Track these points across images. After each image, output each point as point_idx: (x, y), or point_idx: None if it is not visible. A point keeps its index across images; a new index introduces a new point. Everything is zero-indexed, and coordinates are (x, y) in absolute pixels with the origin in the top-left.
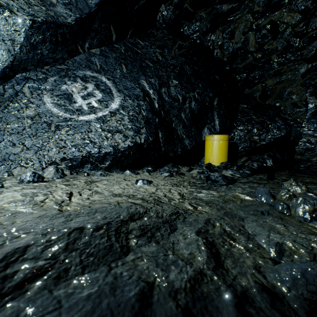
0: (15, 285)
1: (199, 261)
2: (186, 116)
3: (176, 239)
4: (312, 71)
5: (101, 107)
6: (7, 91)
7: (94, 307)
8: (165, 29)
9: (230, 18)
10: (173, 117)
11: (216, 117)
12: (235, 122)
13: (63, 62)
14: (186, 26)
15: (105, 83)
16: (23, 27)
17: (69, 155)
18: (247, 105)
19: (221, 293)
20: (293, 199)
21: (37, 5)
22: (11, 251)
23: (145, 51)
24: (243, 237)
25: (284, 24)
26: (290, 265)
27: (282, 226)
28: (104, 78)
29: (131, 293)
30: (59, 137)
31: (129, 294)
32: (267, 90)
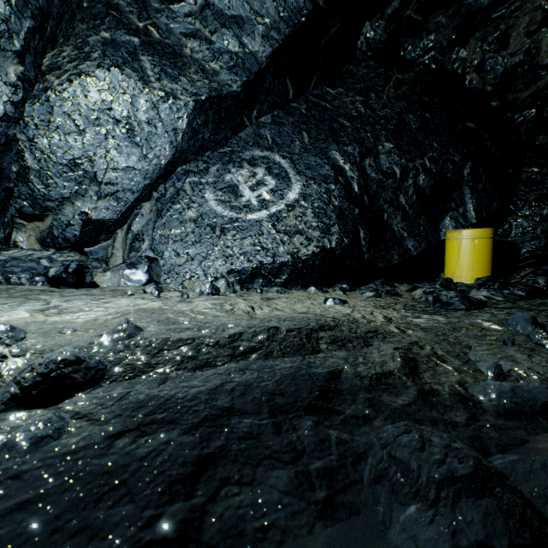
0: (241, 352)
1: (391, 366)
2: (408, 199)
3: (369, 351)
4: None
5: (275, 199)
6: (168, 190)
7: (296, 371)
8: (372, 60)
9: (496, 13)
10: (385, 203)
11: (469, 197)
12: (511, 203)
13: (226, 143)
14: (409, 44)
15: (279, 165)
16: (185, 112)
17: (237, 266)
18: (541, 167)
19: (405, 386)
20: None
21: (199, 80)
22: (232, 334)
23: (338, 104)
24: (459, 362)
25: None
26: (500, 382)
27: (524, 356)
28: (278, 156)
29: (323, 371)
30: (225, 244)
31: (322, 371)
32: None
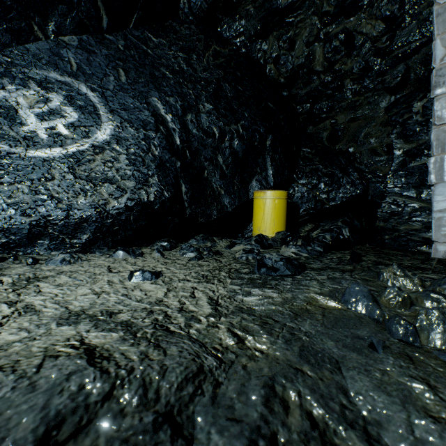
0: None
1: None
2: (225, 160)
3: None
4: (399, 104)
5: (76, 136)
6: None
7: None
8: (193, 25)
9: (289, 19)
10: (205, 161)
11: (270, 164)
12: (295, 173)
13: (1, 49)
14: (225, 23)
15: (85, 96)
16: None
17: (1, 222)
18: (312, 149)
19: None
20: (422, 313)
21: None
22: None
23: (161, 53)
24: (359, 441)
25: (362, 36)
26: None
27: (424, 388)
28: (85, 86)
29: None
30: None
31: None
32: (338, 130)
